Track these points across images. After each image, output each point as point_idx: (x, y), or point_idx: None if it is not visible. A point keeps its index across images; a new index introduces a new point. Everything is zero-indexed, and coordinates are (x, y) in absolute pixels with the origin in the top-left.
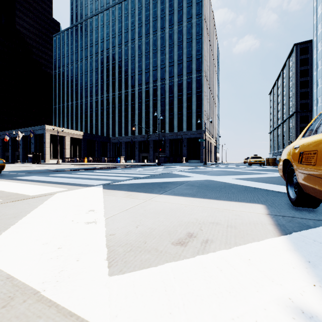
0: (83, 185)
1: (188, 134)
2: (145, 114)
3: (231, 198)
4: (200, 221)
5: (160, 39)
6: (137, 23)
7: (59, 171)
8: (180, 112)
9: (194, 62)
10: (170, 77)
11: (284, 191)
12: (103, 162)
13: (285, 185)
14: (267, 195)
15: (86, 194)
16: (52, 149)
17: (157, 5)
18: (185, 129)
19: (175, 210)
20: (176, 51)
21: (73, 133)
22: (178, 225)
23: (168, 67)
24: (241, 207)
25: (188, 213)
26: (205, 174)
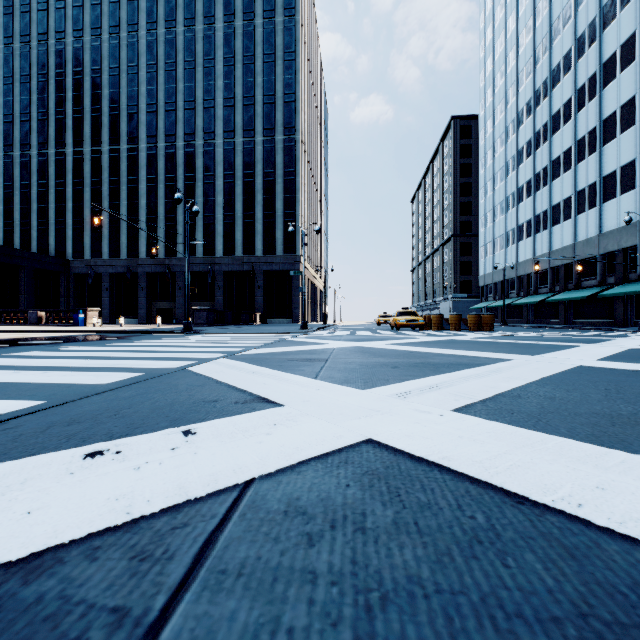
0: None
1: (267, 261)
2: (166, 211)
3: None
4: None
5: (202, 40)
6: None
7: None
8: (249, 214)
9: (280, 108)
10: (227, 132)
11: None
12: (32, 323)
13: None
14: None
15: None
16: None
17: None
18: (261, 250)
19: None
20: (240, 75)
21: None
22: None
23: (223, 108)
24: None
25: None
26: (320, 375)
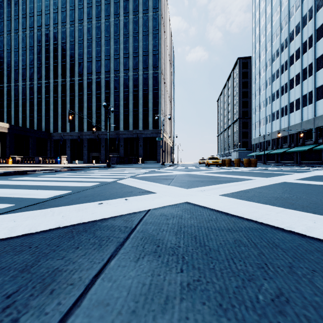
0: None
1: (144, 132)
2: (96, 109)
3: None
4: None
5: (113, 26)
6: (85, 2)
7: None
8: (136, 109)
9: (151, 57)
10: (125, 70)
11: None
12: (36, 163)
13: None
14: None
15: None
16: None
17: None
18: (142, 127)
19: None
20: (131, 42)
21: None
22: None
23: (123, 58)
24: None
25: None
26: (170, 184)
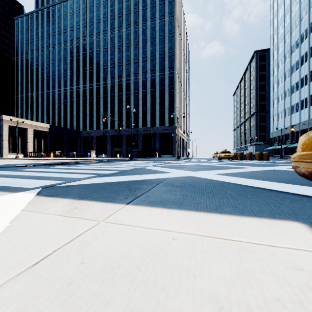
0: (10, 189)
1: (161, 129)
2: (118, 109)
3: (240, 210)
4: None
5: (133, 33)
6: (109, 15)
7: (5, 167)
8: (153, 108)
9: (167, 59)
10: (144, 72)
11: (296, 193)
12: (71, 157)
13: (280, 182)
14: (281, 199)
15: None
16: (11, 143)
17: None
18: (158, 124)
19: (155, 253)
20: (149, 46)
21: (37, 125)
22: None
23: (142, 62)
24: (274, 232)
25: (187, 268)
26: (182, 169)
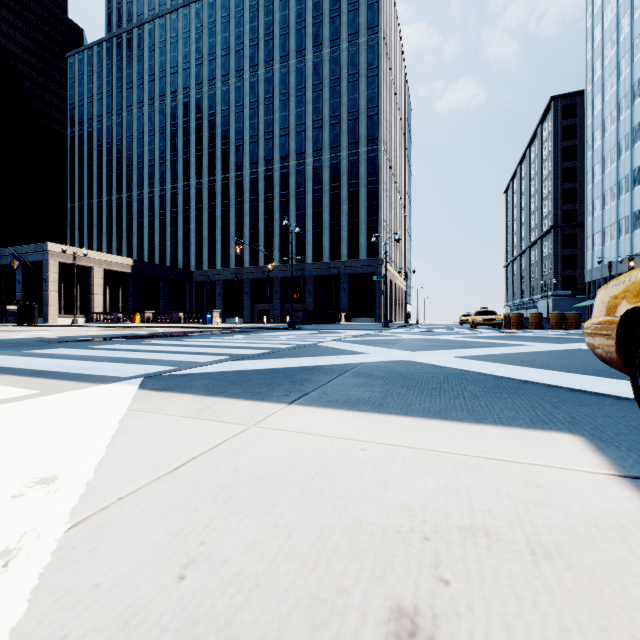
0: (92, 378)
1: (351, 265)
2: (265, 225)
3: (479, 415)
4: (425, 520)
5: (295, 73)
6: (247, 39)
7: (62, 341)
8: (335, 223)
9: (363, 123)
10: (316, 151)
11: (595, 391)
12: (175, 322)
13: (579, 372)
14: (562, 401)
15: (79, 408)
16: (62, 295)
17: (289, 4)
18: (346, 255)
19: (333, 464)
20: (327, 98)
21: (110, 260)
22: (347, 550)
23: (312, 130)
24: (523, 445)
25: (377, 480)
26: (391, 348)
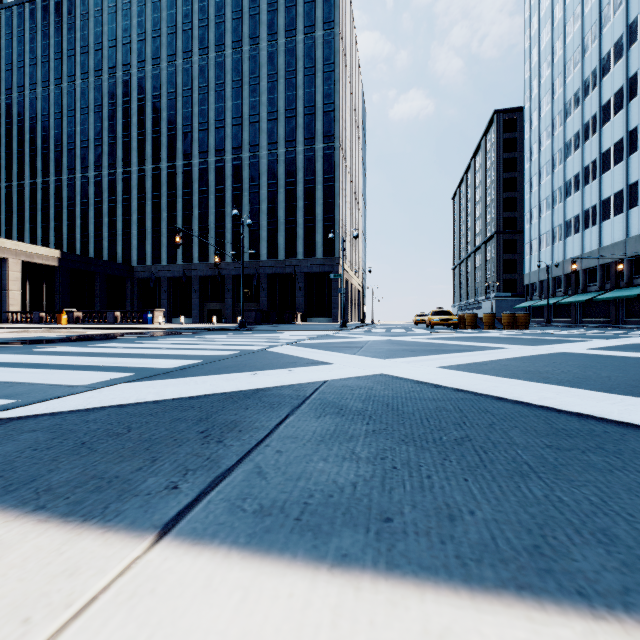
0: None
1: (307, 264)
2: (216, 219)
3: None
4: None
5: (248, 60)
6: (196, 18)
7: None
8: (291, 219)
9: (320, 118)
10: (271, 144)
11: None
12: (110, 322)
13: (619, 391)
14: None
15: None
16: None
17: None
18: (302, 253)
19: None
20: (282, 90)
21: (30, 251)
22: None
23: (267, 121)
24: None
25: None
26: (357, 354)
